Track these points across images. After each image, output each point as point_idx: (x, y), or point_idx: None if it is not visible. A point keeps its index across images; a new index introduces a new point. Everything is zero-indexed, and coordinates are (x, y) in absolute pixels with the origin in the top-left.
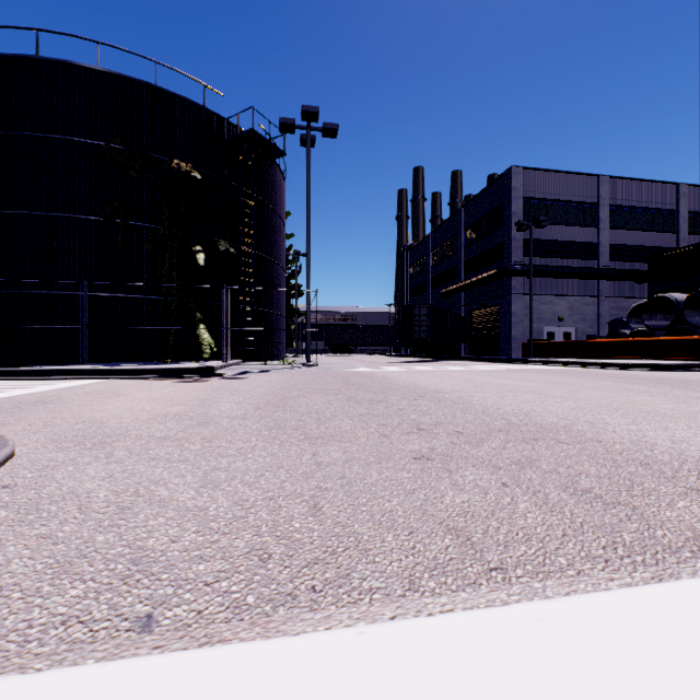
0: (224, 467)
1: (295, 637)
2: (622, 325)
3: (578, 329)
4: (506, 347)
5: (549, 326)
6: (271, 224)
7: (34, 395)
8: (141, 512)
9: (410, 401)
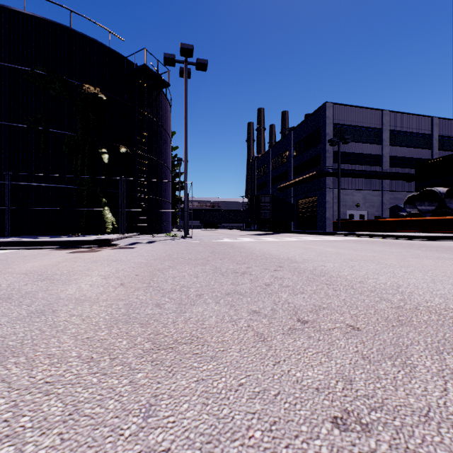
0: None
1: None
2: (399, 209)
3: (368, 212)
4: (322, 224)
5: (350, 210)
6: (160, 136)
7: None
8: None
9: (272, 273)
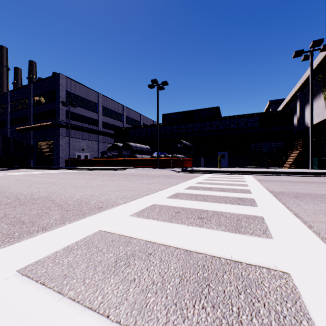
0: None
1: None
2: (106, 153)
3: (90, 154)
4: (57, 161)
5: (78, 152)
6: None
7: None
8: None
9: None
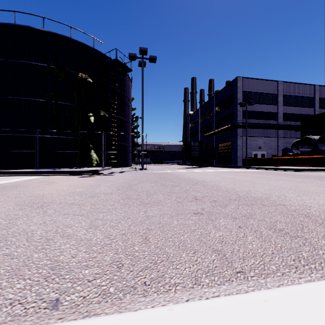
0: (101, 218)
1: (135, 312)
2: (289, 150)
3: (268, 152)
4: (235, 161)
5: (254, 151)
6: (125, 103)
7: (12, 183)
8: (58, 241)
9: (191, 186)
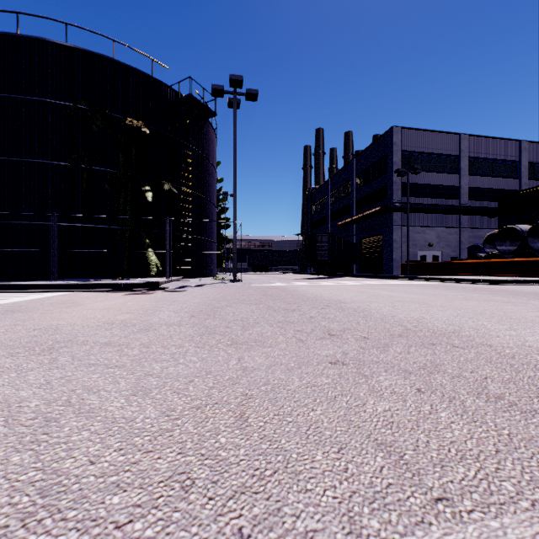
0: (157, 373)
1: None
2: (479, 250)
3: (444, 253)
4: (389, 267)
5: (422, 250)
6: (205, 170)
7: (7, 305)
8: (67, 424)
9: (319, 310)
